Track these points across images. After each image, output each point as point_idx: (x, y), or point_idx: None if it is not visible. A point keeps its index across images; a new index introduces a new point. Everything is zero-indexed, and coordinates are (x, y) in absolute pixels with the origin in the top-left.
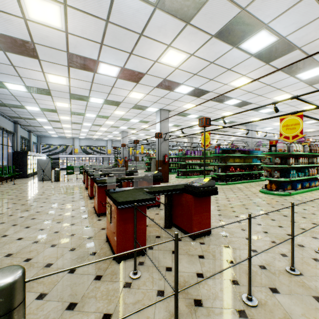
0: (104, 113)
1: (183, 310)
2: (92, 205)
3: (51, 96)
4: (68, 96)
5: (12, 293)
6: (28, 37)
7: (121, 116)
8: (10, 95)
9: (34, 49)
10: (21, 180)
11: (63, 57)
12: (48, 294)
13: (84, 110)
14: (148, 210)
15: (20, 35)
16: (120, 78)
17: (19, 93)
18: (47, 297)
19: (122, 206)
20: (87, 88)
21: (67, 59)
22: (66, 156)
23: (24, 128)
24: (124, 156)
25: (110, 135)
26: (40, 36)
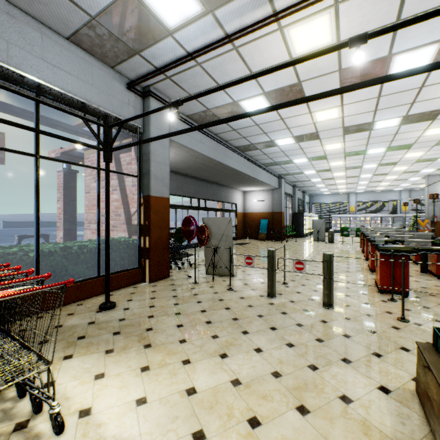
0: (388, 160)
1: (420, 317)
2: (366, 264)
3: (326, 159)
4: (342, 156)
5: (331, 256)
6: (314, 130)
7: (418, 157)
8: (295, 167)
9: (317, 135)
10: (299, 239)
11: (338, 131)
12: (334, 289)
13: (361, 163)
14: (439, 280)
15: (309, 131)
16: (404, 124)
17: (301, 164)
18: (334, 290)
19: (382, 252)
20: (363, 144)
21: (342, 131)
22: (339, 216)
23: (299, 189)
24: (430, 214)
25: (405, 183)
26: (322, 127)
